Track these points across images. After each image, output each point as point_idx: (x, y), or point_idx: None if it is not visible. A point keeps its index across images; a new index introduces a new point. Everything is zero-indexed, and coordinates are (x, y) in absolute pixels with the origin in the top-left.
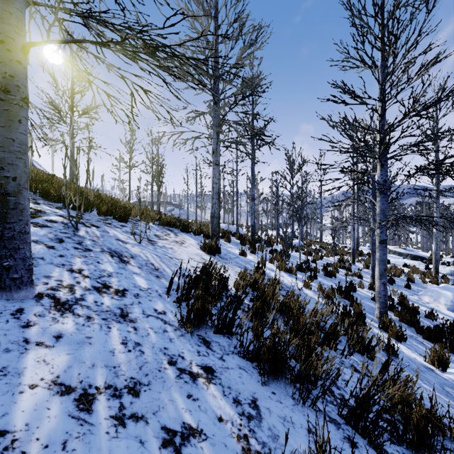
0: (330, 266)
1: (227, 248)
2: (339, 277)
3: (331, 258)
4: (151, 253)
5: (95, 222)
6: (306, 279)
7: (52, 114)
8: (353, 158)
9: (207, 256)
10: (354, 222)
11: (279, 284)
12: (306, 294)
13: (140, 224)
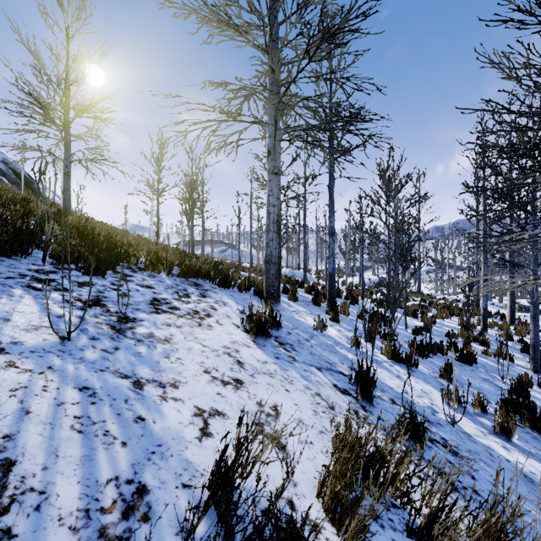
0: (453, 337)
1: (292, 315)
2: (478, 361)
3: (447, 321)
4: (67, 384)
5: (1, 279)
6: (437, 376)
7: (37, 112)
8: (484, 170)
9: (252, 348)
10: (485, 268)
11: (424, 432)
12: (470, 435)
13: (136, 277)
